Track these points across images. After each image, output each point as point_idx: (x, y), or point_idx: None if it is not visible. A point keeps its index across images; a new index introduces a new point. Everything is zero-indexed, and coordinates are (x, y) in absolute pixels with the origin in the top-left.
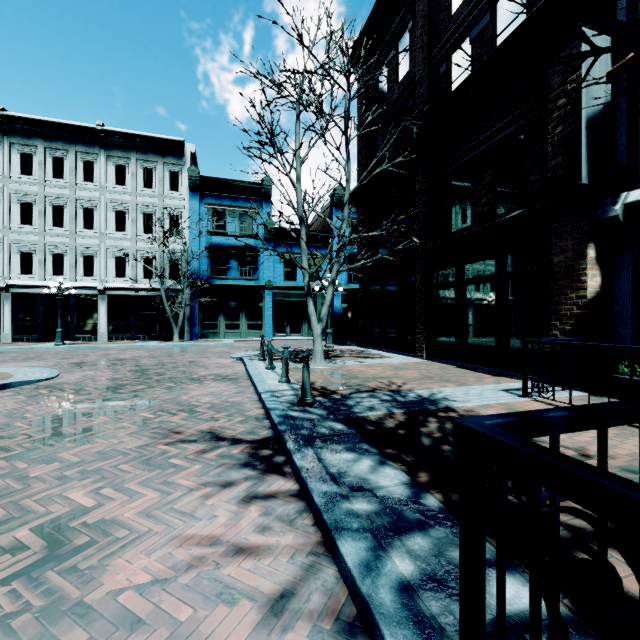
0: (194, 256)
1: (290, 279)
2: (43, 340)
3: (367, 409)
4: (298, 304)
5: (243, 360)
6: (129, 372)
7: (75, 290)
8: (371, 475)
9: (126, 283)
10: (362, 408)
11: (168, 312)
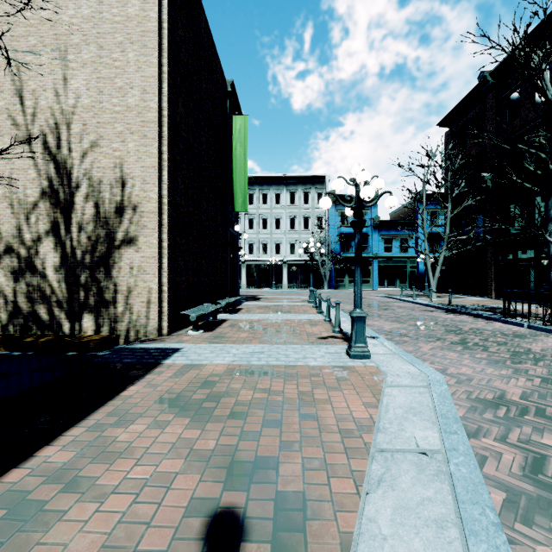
0: (331, 240)
1: (388, 251)
2: (258, 287)
3: (474, 307)
4: (392, 267)
5: (390, 297)
6: (349, 299)
7: (280, 262)
8: (483, 313)
9: (295, 257)
10: (472, 307)
11: (322, 273)
